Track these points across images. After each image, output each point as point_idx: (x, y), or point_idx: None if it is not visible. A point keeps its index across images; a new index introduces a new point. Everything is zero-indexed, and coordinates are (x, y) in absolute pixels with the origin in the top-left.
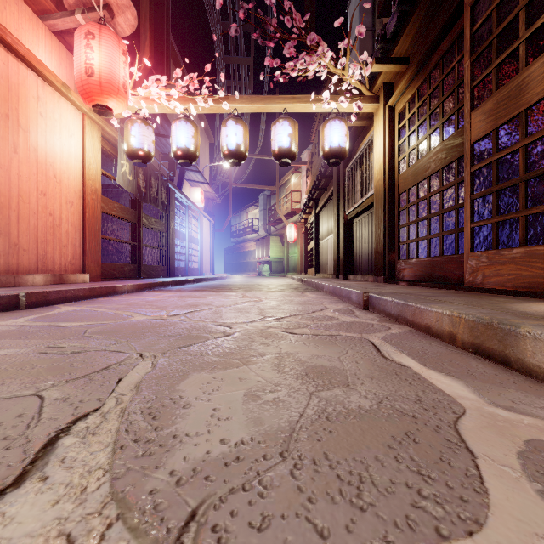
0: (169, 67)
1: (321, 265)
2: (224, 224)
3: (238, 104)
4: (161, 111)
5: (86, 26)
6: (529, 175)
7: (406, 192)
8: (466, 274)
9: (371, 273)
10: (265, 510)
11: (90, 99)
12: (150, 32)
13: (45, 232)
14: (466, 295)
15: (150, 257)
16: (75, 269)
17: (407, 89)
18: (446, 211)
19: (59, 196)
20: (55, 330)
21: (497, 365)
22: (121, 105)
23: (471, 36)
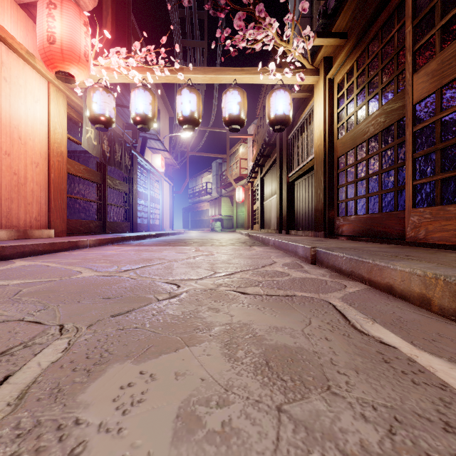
0: (130, 43)
1: (265, 222)
2: (182, 187)
3: (192, 75)
4: (122, 81)
5: None
6: None
7: (345, 155)
8: (407, 229)
9: (310, 228)
10: None
11: (52, 66)
12: (112, 9)
13: (9, 190)
14: (414, 250)
15: (116, 214)
16: (40, 225)
17: (346, 61)
18: (385, 170)
19: (23, 157)
20: None
21: None
22: (83, 73)
23: (413, 3)
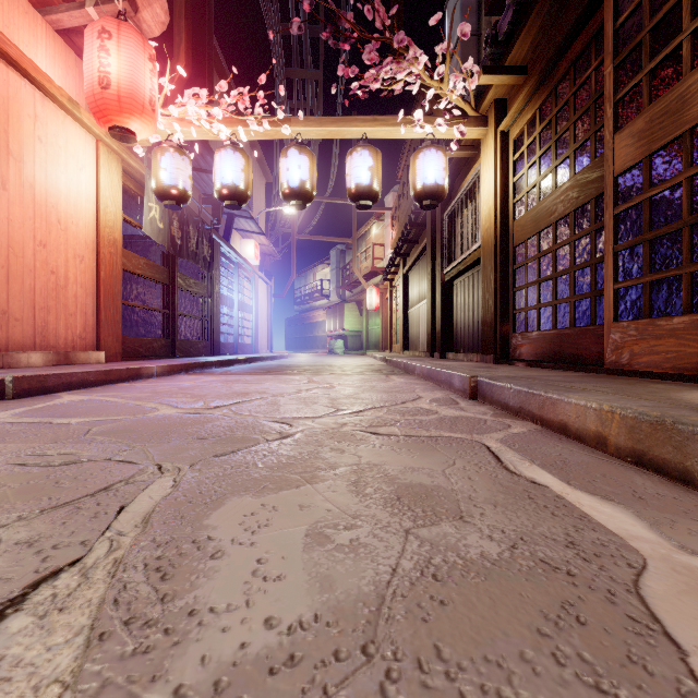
0: (212, 80)
1: (411, 340)
2: (285, 287)
3: (302, 128)
4: (201, 137)
5: (99, 22)
6: (696, 217)
7: (524, 244)
8: (607, 351)
9: (476, 350)
10: None
11: (105, 120)
12: (187, 33)
13: (45, 296)
14: (609, 380)
15: (189, 329)
16: (86, 346)
17: (525, 108)
18: (579, 267)
19: (64, 248)
20: (46, 429)
21: (672, 482)
22: (148, 128)
23: (614, 33)
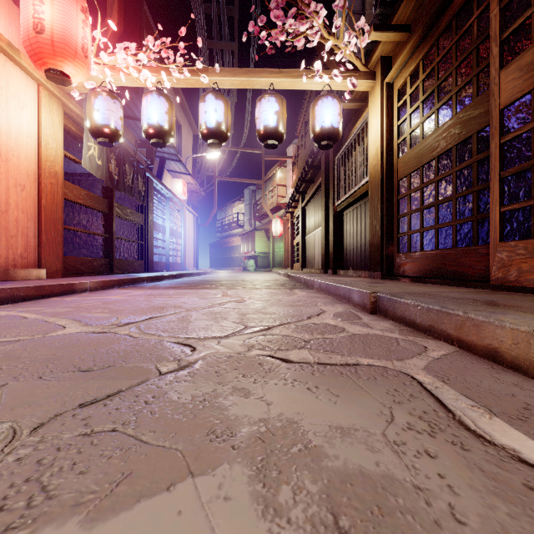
0: (143, 39)
1: (308, 260)
2: (209, 218)
3: (218, 78)
4: (131, 84)
5: None
6: None
7: (407, 177)
8: (492, 269)
9: (363, 268)
10: None
11: (41, 62)
12: None
13: None
14: (508, 296)
15: (127, 250)
16: (27, 264)
17: (409, 61)
18: (461, 195)
19: (5, 177)
20: None
21: None
22: (81, 72)
23: None
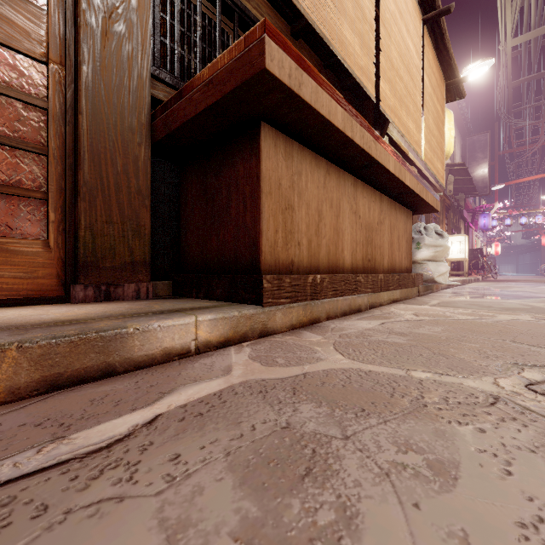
0: None
1: None
2: None
3: None
4: None
5: None
6: None
7: None
8: None
9: None
10: (446, 394)
11: None
12: None
13: None
14: None
15: None
16: None
17: None
18: None
19: None
20: None
21: (99, 381)
22: None
23: None
